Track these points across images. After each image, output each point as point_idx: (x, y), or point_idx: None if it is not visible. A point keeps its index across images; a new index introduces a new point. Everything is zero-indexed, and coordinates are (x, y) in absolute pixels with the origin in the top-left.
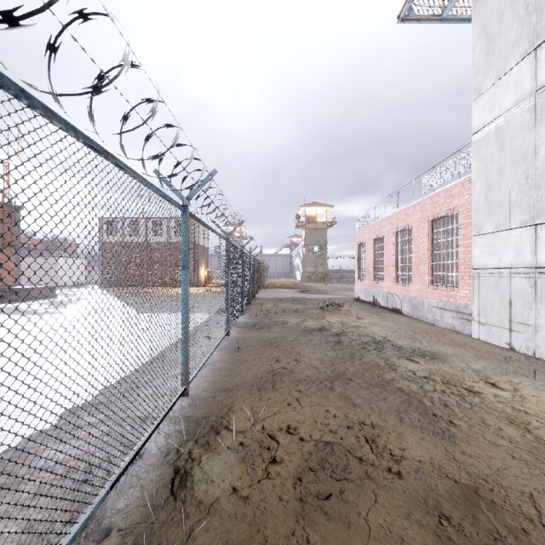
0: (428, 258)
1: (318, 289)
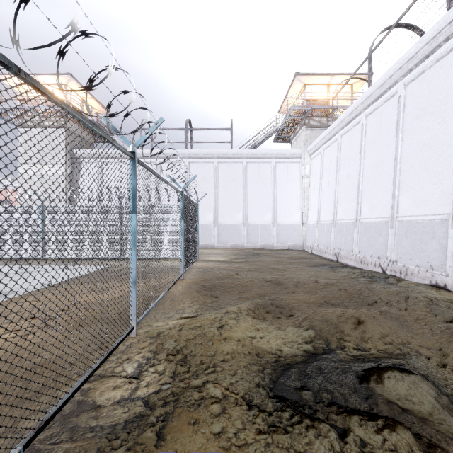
0: None
1: None
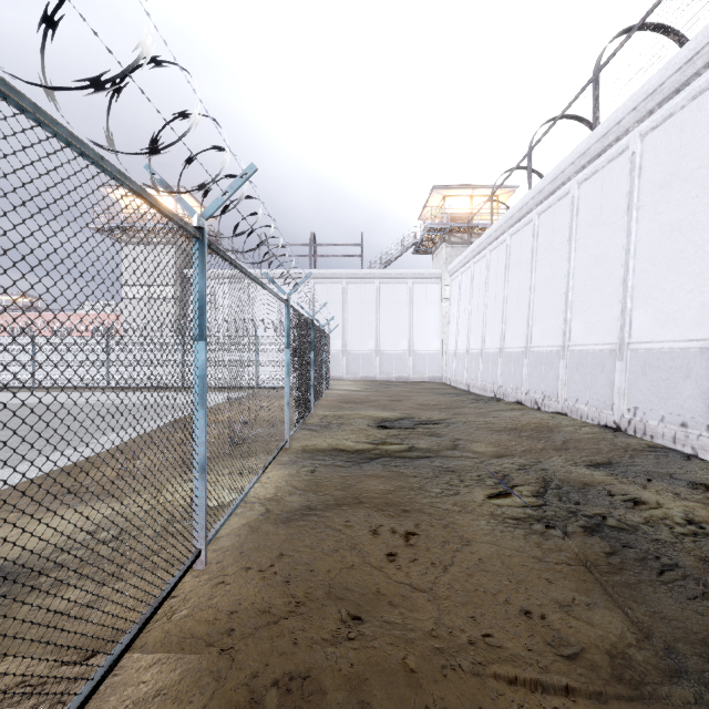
0: None
1: None
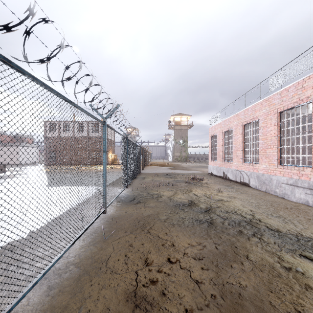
0: (277, 143)
1: (182, 167)
